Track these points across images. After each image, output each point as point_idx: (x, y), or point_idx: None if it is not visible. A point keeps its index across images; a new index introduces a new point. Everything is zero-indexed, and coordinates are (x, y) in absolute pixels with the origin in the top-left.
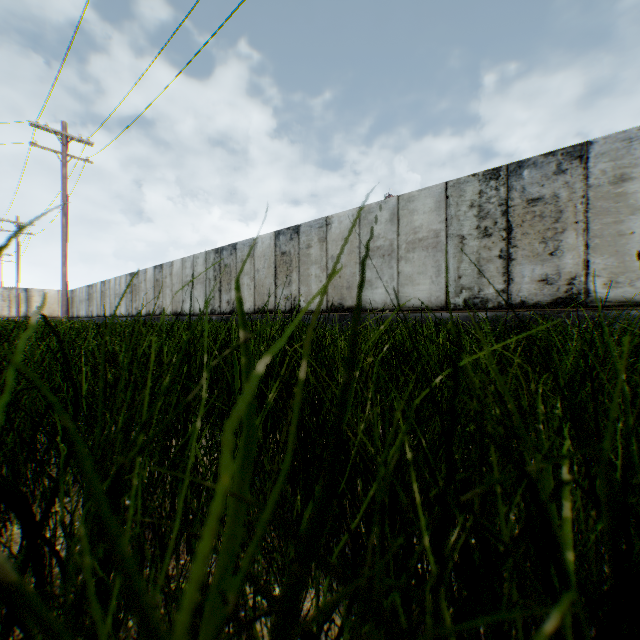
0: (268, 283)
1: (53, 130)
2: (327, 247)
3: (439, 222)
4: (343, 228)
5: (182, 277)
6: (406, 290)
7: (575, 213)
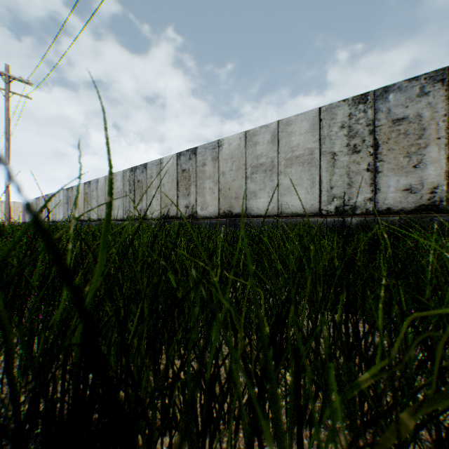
0: (171, 195)
1: None
2: (219, 165)
3: (313, 141)
4: (232, 149)
5: (105, 191)
6: (285, 199)
7: (437, 130)
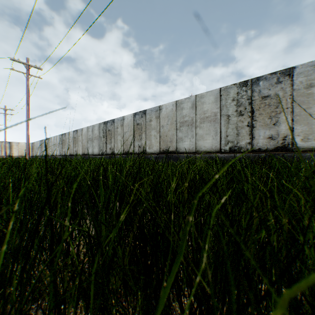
0: (130, 139)
1: (22, 62)
2: (160, 121)
3: (216, 108)
4: (168, 111)
5: (87, 136)
6: (200, 142)
7: (286, 103)
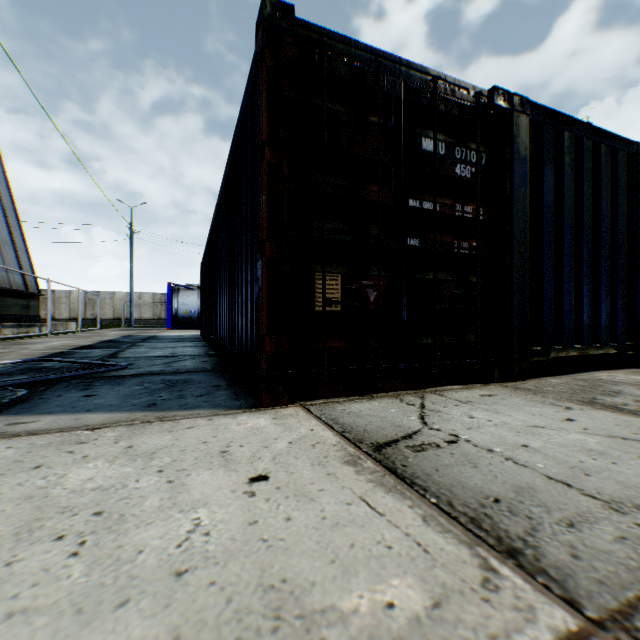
0: None
1: None
2: None
3: None
4: None
5: None
6: None
7: (54, 302)
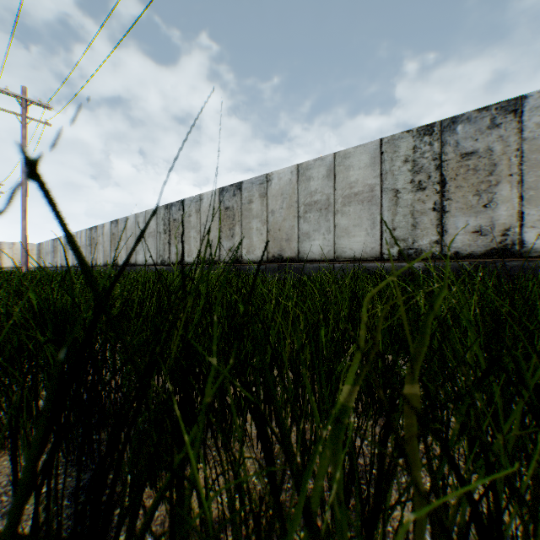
0: (213, 236)
1: (13, 93)
2: (267, 202)
3: (374, 177)
4: (282, 184)
5: (135, 231)
6: (342, 242)
7: (509, 166)
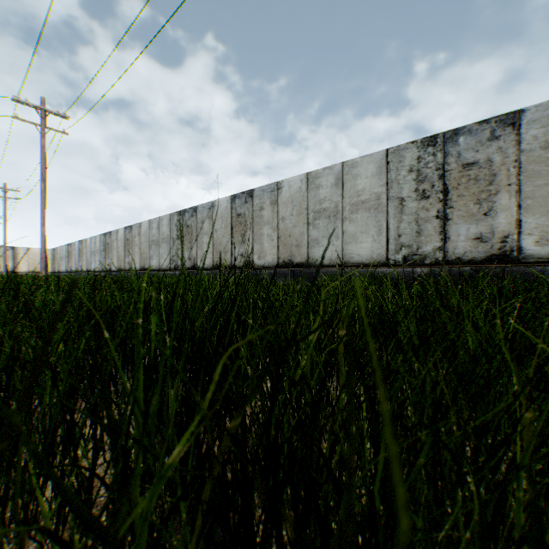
0: (225, 242)
1: (33, 105)
2: (278, 209)
3: (380, 186)
4: (292, 192)
5: (149, 236)
6: (350, 248)
7: (508, 176)
